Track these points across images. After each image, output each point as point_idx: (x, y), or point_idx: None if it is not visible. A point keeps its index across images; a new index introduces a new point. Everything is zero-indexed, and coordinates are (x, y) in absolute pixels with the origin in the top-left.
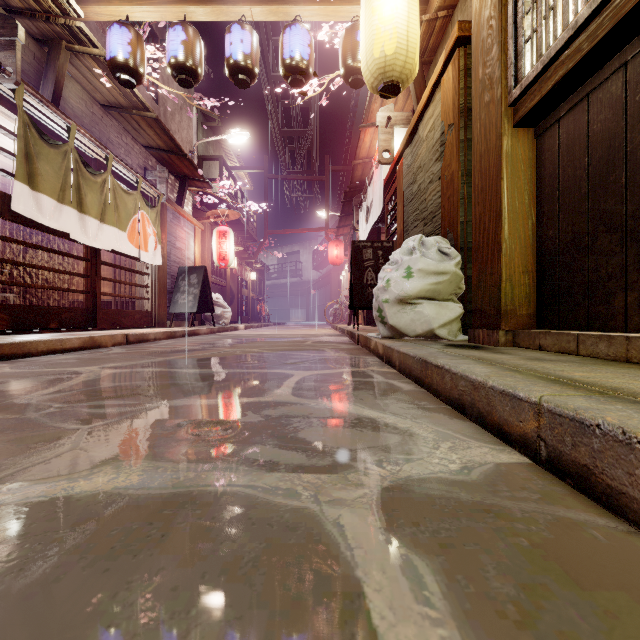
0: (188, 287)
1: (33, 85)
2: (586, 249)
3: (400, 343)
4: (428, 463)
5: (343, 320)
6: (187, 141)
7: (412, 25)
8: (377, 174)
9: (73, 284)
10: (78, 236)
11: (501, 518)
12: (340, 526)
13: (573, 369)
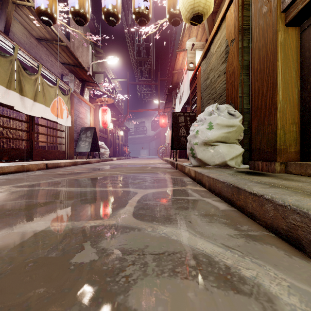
0: (85, 138)
1: None
2: None
3: (206, 170)
4: None
5: (167, 155)
6: (86, 62)
7: None
8: (186, 77)
9: (26, 136)
10: (20, 108)
11: None
12: None
13: None
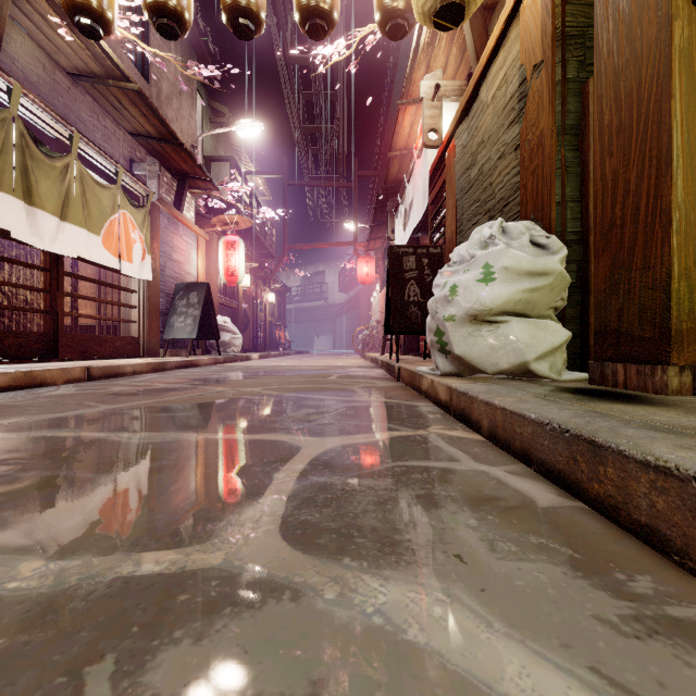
0: (186, 308)
1: None
2: None
3: (479, 385)
4: None
5: (374, 348)
6: (188, 133)
7: None
8: (419, 165)
9: None
10: (25, 236)
11: None
12: None
13: None
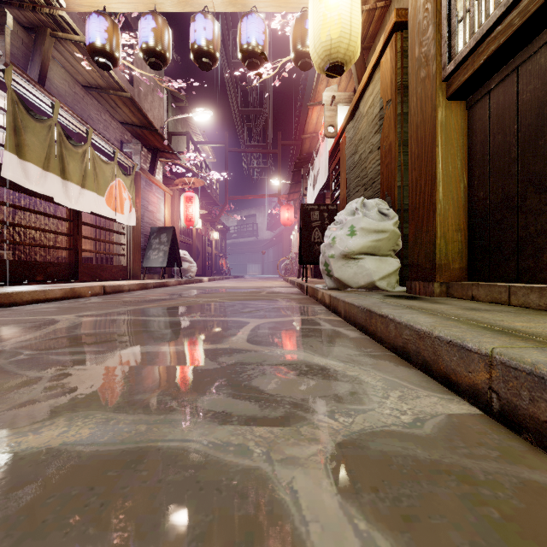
0: (159, 245)
1: (21, 67)
2: (516, 208)
3: (345, 294)
4: (380, 414)
5: (293, 273)
6: (158, 118)
7: (355, 12)
8: (323, 146)
9: (59, 242)
10: (61, 200)
11: (464, 481)
12: (293, 492)
13: (511, 319)
